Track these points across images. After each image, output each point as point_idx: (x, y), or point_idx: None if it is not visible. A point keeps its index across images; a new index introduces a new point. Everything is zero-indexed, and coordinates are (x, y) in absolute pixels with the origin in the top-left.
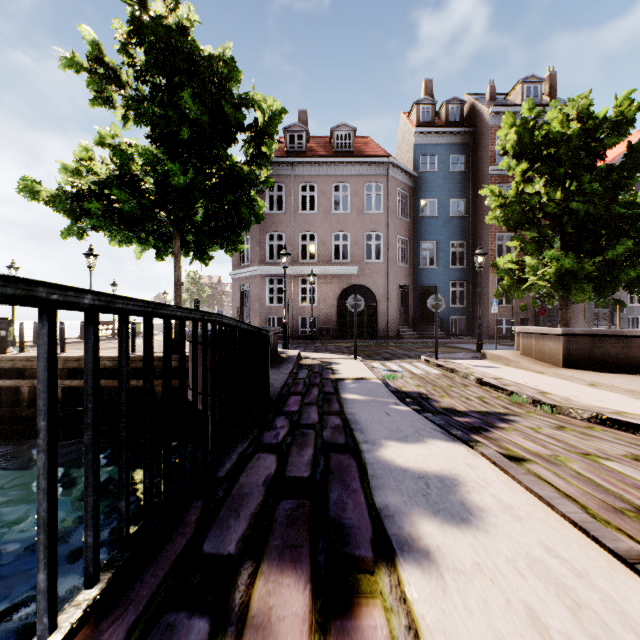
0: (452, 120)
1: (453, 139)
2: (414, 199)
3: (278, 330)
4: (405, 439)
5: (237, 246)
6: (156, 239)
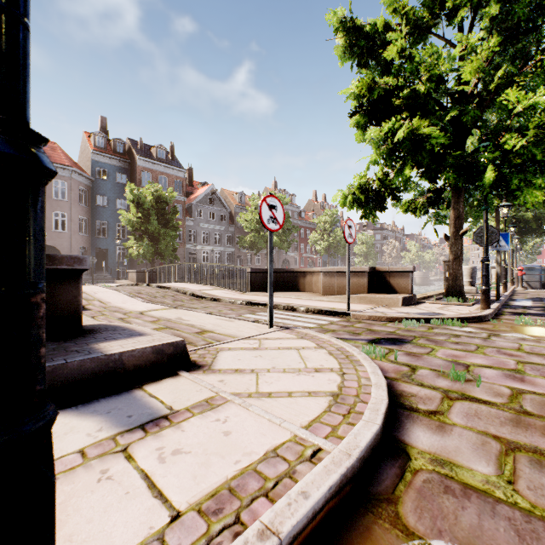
0: (119, 151)
1: (119, 163)
2: (92, 194)
3: None
4: None
5: None
6: None
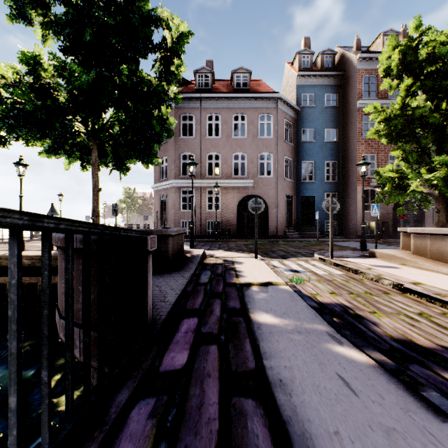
0: (326, 67)
1: (327, 81)
2: (297, 128)
3: (183, 231)
4: None
5: (152, 159)
6: (79, 151)
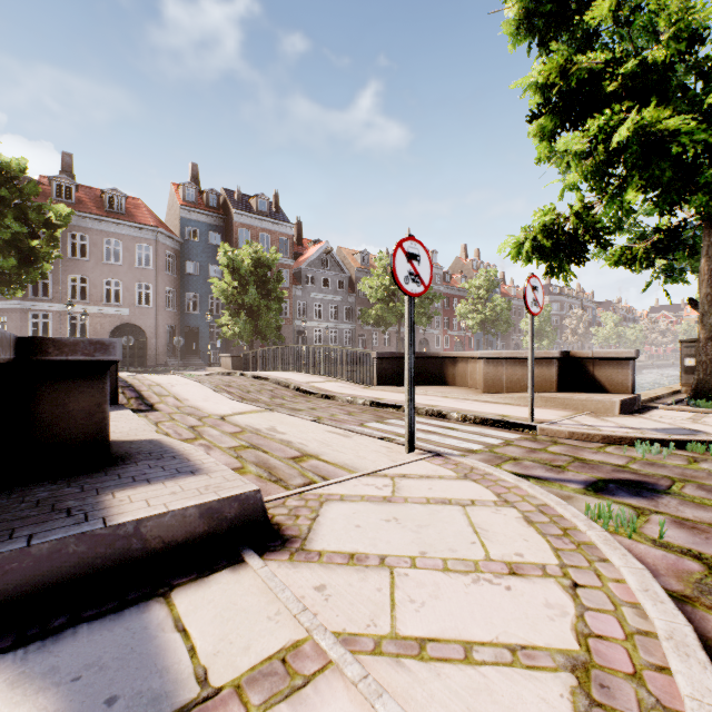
0: (212, 205)
1: (212, 220)
2: (181, 259)
3: None
4: None
5: (18, 292)
6: None
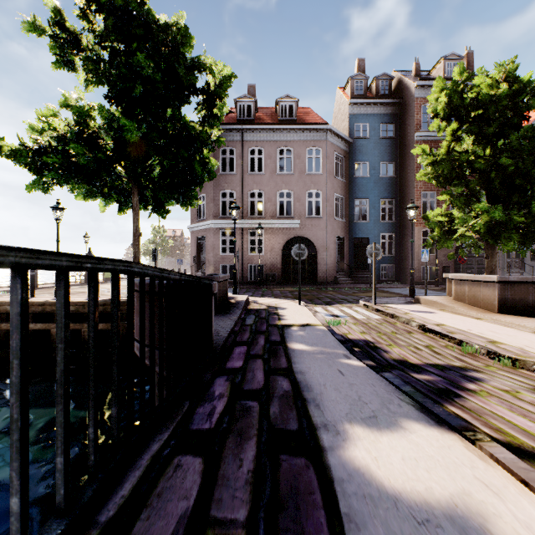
0: (382, 93)
1: (383, 109)
2: (349, 162)
3: (227, 277)
4: (374, 421)
5: (192, 201)
6: (117, 194)
